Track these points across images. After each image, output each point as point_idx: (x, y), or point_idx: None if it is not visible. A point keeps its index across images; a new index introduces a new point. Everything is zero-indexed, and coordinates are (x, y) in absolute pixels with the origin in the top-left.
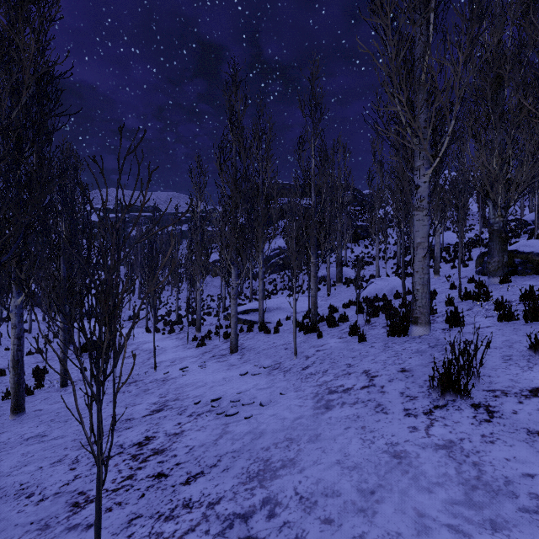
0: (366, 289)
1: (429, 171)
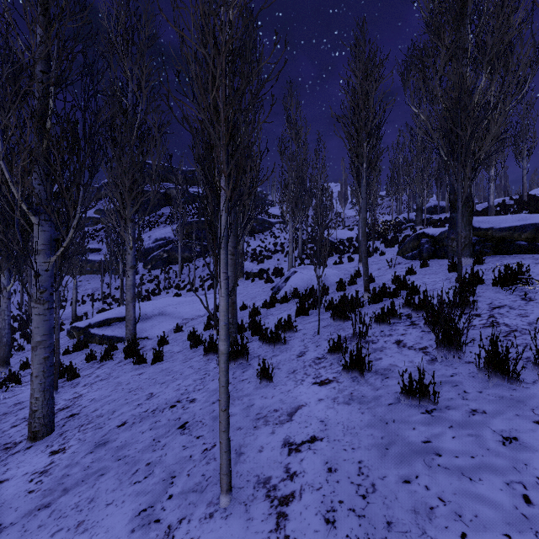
0: (291, 280)
1: None
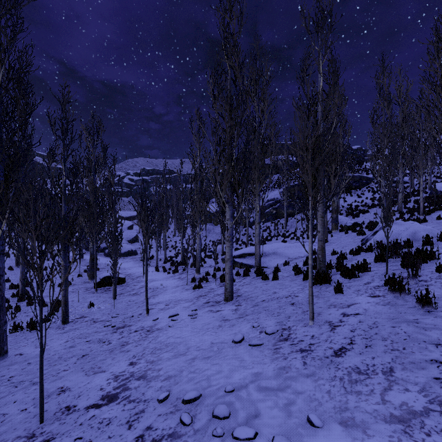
0: (378, 234)
1: None
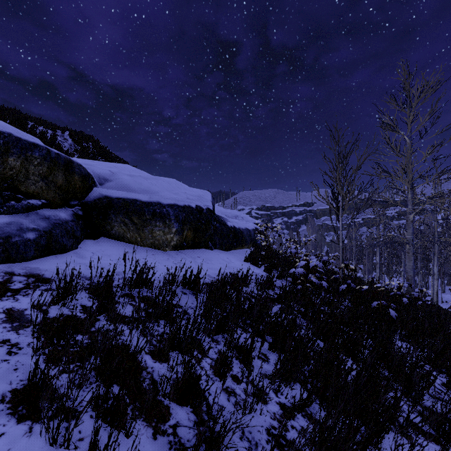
0: None
1: None
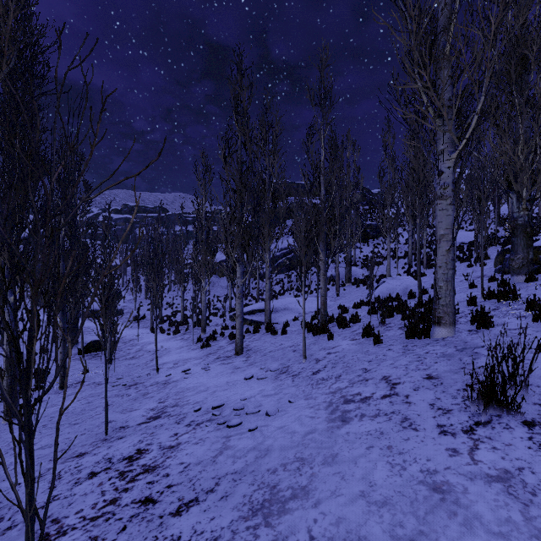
0: (378, 288)
1: (454, 155)
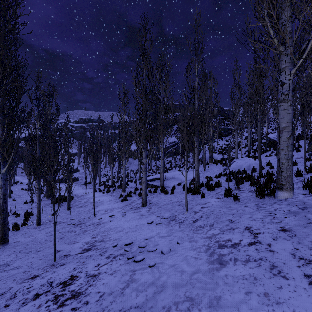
0: (231, 166)
1: (293, 70)
